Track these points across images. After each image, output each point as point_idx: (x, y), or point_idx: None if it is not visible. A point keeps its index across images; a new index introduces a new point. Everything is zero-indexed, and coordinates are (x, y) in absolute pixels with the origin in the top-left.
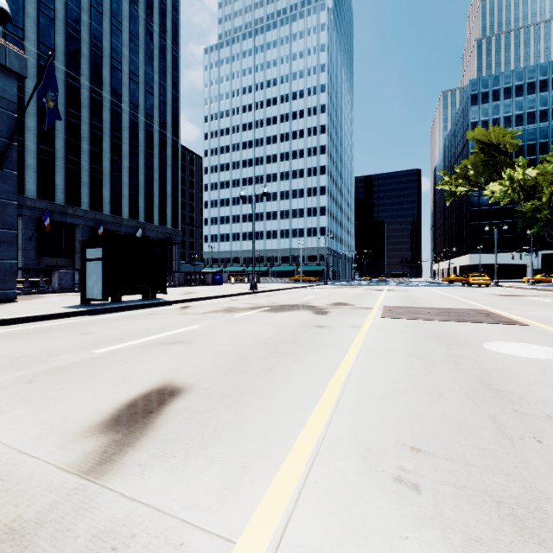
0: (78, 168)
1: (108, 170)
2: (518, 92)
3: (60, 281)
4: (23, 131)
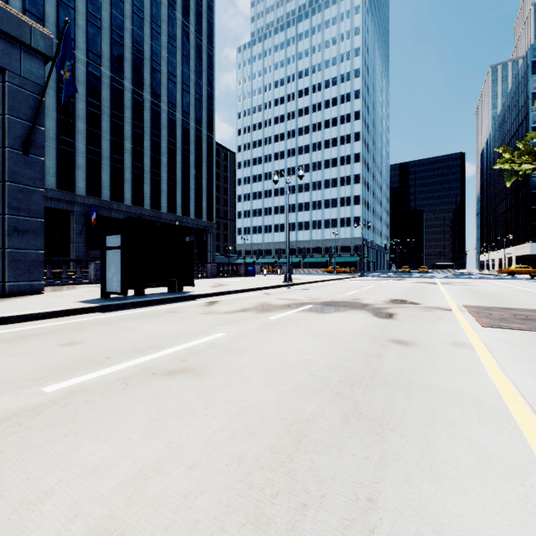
0: (121, 166)
1: (148, 167)
2: None
3: (96, 272)
4: (74, 134)
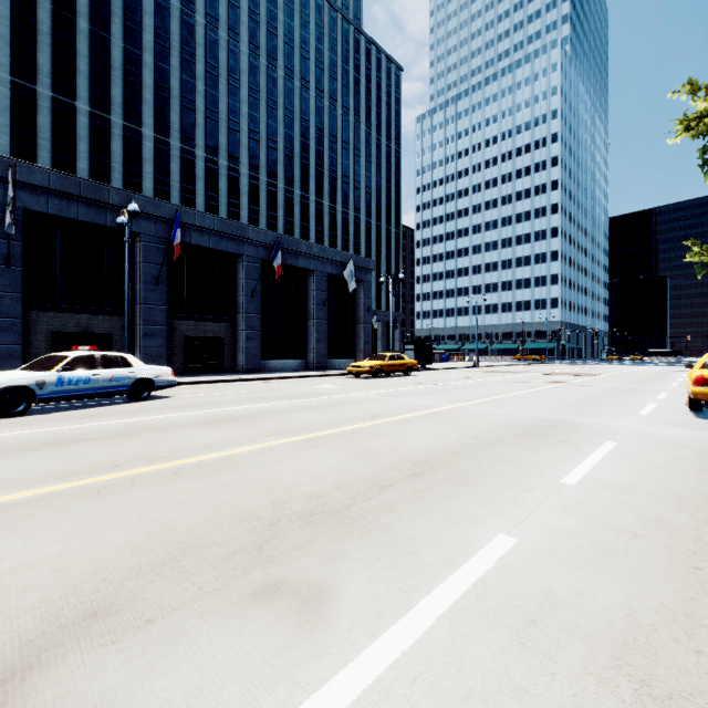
0: None
1: None
2: None
3: None
4: None
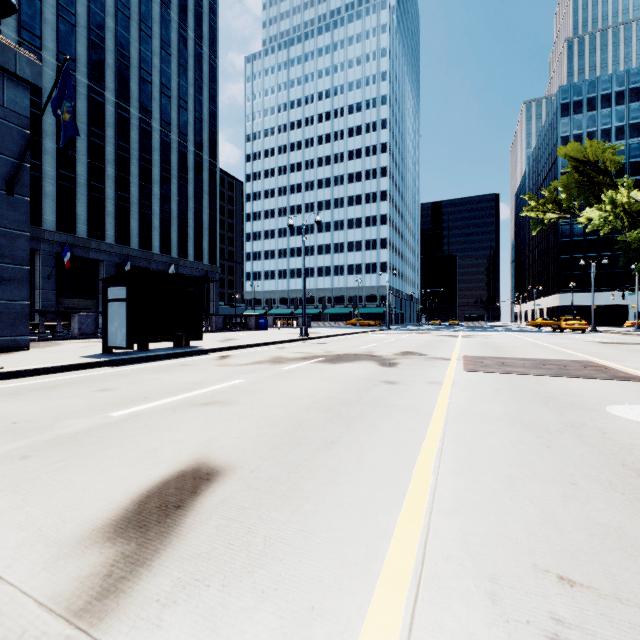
0: (102, 196)
1: (136, 198)
2: (619, 99)
3: (81, 325)
4: (41, 154)
